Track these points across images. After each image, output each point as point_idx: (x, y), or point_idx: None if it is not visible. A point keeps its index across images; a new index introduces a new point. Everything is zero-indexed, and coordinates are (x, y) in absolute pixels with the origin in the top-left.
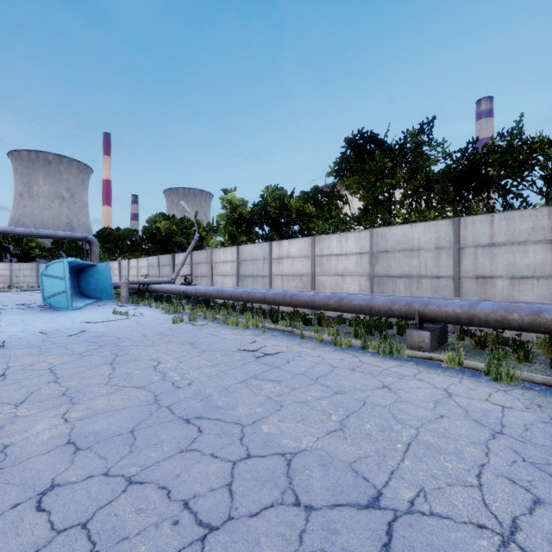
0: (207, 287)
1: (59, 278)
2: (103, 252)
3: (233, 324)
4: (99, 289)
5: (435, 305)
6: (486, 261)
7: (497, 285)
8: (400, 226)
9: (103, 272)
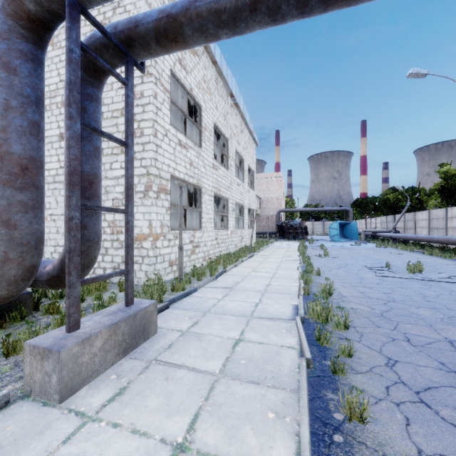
0: (401, 234)
1: (335, 229)
2: (356, 213)
3: (401, 249)
4: (351, 234)
5: None
6: None
7: None
8: None
9: (353, 226)
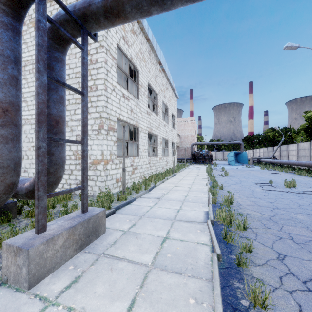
0: (278, 160)
1: (232, 156)
2: (246, 145)
3: (278, 170)
4: (243, 160)
5: None
6: None
7: None
8: None
9: (244, 154)
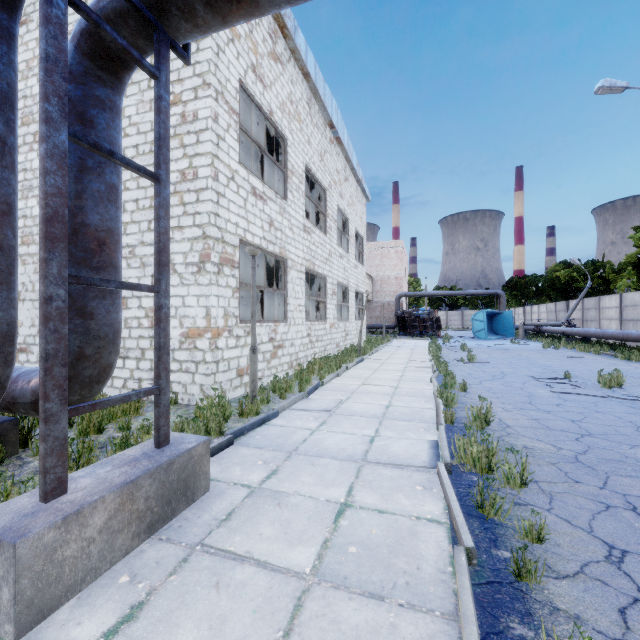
0: (579, 328)
1: (481, 321)
2: (510, 299)
3: (581, 350)
4: (504, 329)
5: None
6: None
7: None
8: None
9: (507, 317)
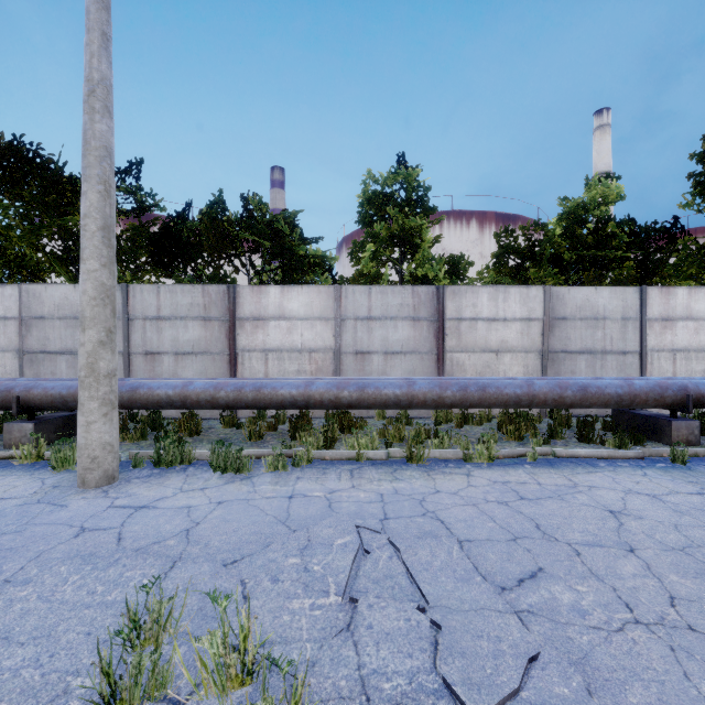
0: None
1: None
2: None
3: None
4: None
5: (41, 388)
6: (154, 336)
7: (164, 361)
8: (61, 285)
9: None
